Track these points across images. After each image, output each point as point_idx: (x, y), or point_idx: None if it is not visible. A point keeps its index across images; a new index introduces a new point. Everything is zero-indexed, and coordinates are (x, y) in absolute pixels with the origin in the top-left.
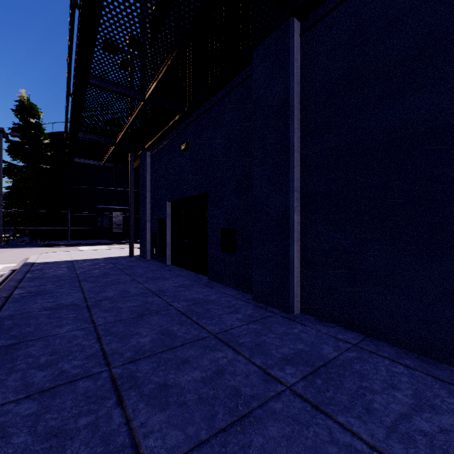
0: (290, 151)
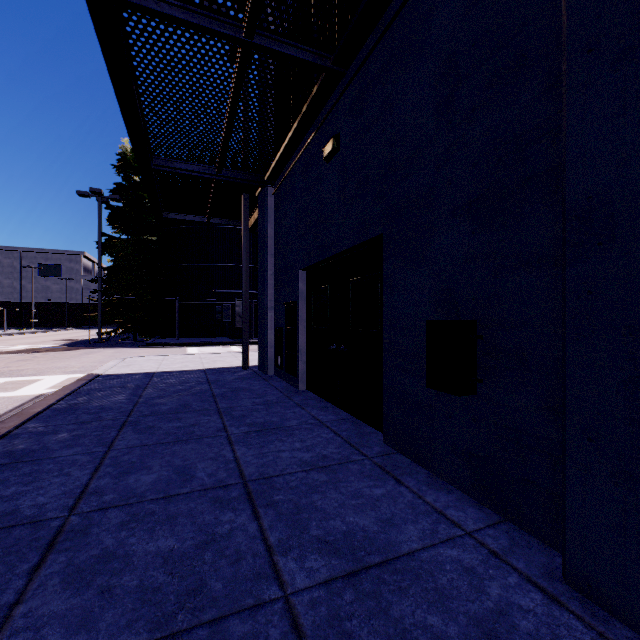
0: None
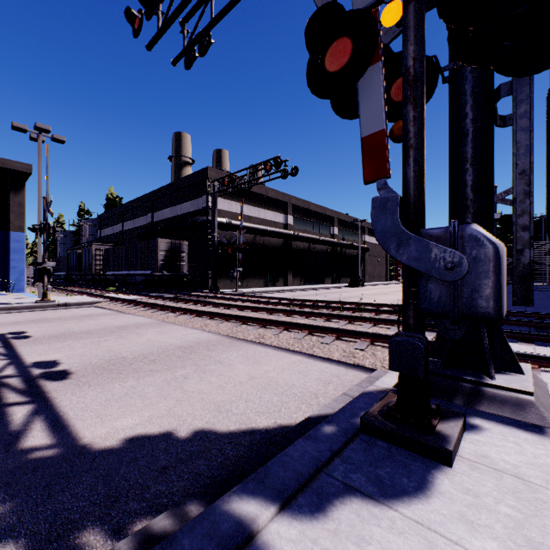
0: None
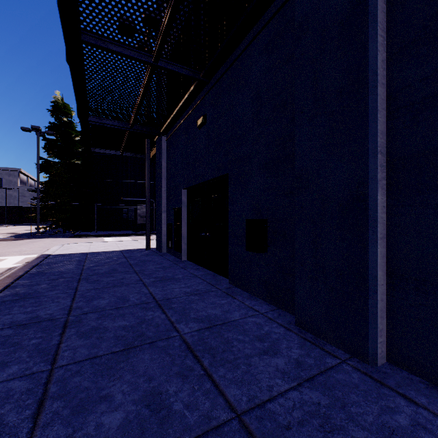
0: (369, 83)
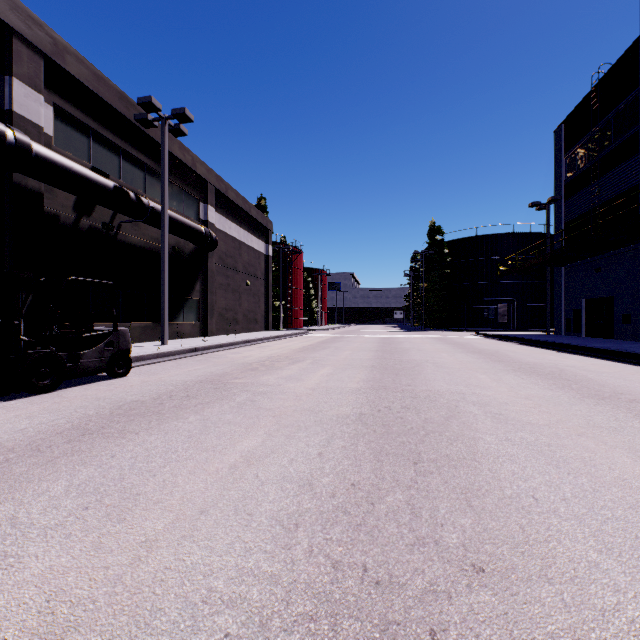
0: None
